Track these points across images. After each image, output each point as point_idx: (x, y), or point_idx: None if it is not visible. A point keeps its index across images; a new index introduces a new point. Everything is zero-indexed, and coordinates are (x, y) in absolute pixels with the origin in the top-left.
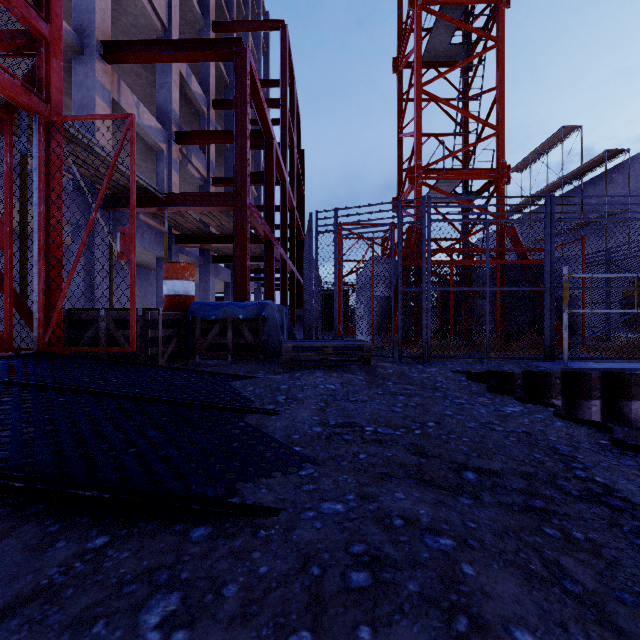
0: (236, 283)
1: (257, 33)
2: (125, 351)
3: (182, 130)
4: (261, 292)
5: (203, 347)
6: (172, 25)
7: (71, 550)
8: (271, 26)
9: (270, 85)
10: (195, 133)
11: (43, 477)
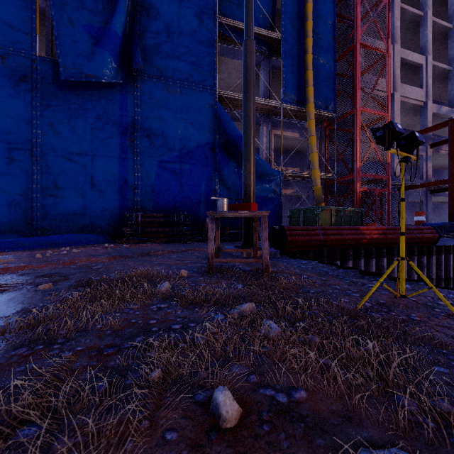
0: (450, 213)
1: None
2: None
3: (434, 139)
4: None
5: None
6: (427, 98)
7: None
8: None
9: None
10: (440, 141)
11: None
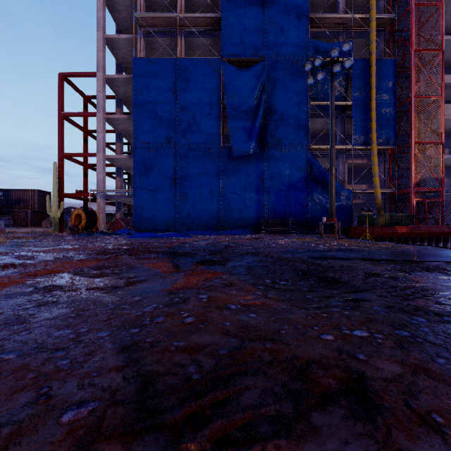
0: None
1: None
2: None
3: None
4: None
5: None
6: None
7: None
8: None
9: None
10: None
11: None
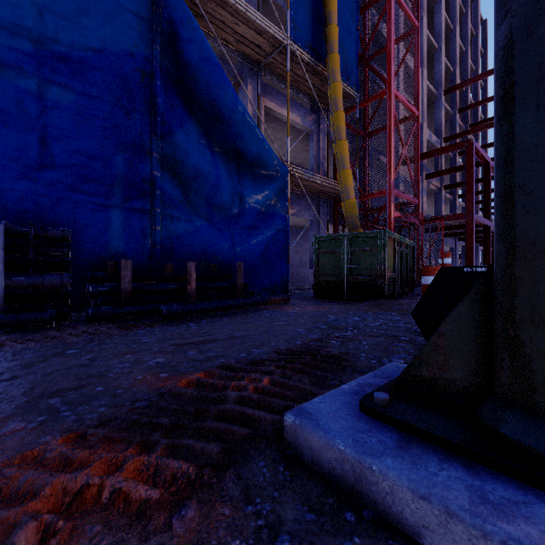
0: (466, 255)
1: (475, 50)
2: None
3: (427, 169)
4: (478, 250)
5: None
6: (423, 120)
7: None
8: (488, 74)
9: (487, 102)
10: (436, 172)
11: None
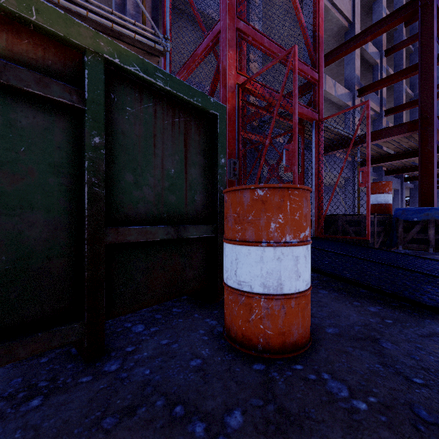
0: (421, 191)
1: None
2: (353, 239)
3: (361, 86)
4: None
5: (404, 240)
6: (355, 17)
7: (437, 324)
8: None
9: None
10: (373, 84)
11: (396, 292)
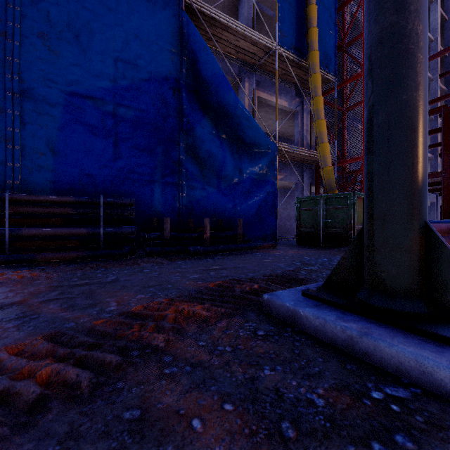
0: (443, 209)
1: None
2: None
3: None
4: None
5: None
6: None
7: None
8: None
9: None
10: None
11: None
